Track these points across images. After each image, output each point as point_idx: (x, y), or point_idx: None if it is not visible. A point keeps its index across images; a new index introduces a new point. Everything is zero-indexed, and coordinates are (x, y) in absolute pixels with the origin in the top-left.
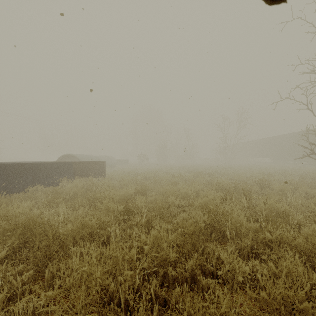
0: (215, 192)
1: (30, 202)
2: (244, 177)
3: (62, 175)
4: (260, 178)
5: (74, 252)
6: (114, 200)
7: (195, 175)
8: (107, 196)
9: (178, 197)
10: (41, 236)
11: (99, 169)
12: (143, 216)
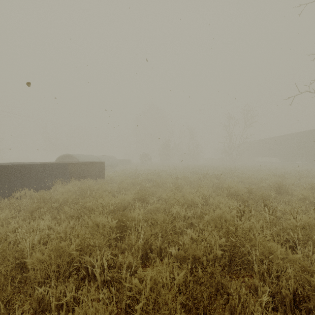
0: (227, 200)
1: (9, 212)
2: (255, 180)
3: (56, 177)
4: (275, 181)
5: (41, 295)
6: (108, 210)
7: (200, 176)
8: (100, 205)
9: (184, 207)
10: (1, 268)
11: (98, 170)
12: (141, 232)
